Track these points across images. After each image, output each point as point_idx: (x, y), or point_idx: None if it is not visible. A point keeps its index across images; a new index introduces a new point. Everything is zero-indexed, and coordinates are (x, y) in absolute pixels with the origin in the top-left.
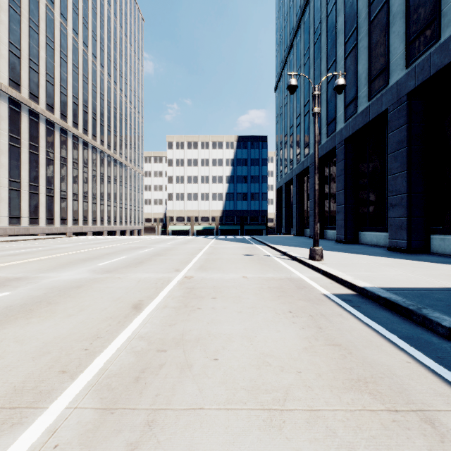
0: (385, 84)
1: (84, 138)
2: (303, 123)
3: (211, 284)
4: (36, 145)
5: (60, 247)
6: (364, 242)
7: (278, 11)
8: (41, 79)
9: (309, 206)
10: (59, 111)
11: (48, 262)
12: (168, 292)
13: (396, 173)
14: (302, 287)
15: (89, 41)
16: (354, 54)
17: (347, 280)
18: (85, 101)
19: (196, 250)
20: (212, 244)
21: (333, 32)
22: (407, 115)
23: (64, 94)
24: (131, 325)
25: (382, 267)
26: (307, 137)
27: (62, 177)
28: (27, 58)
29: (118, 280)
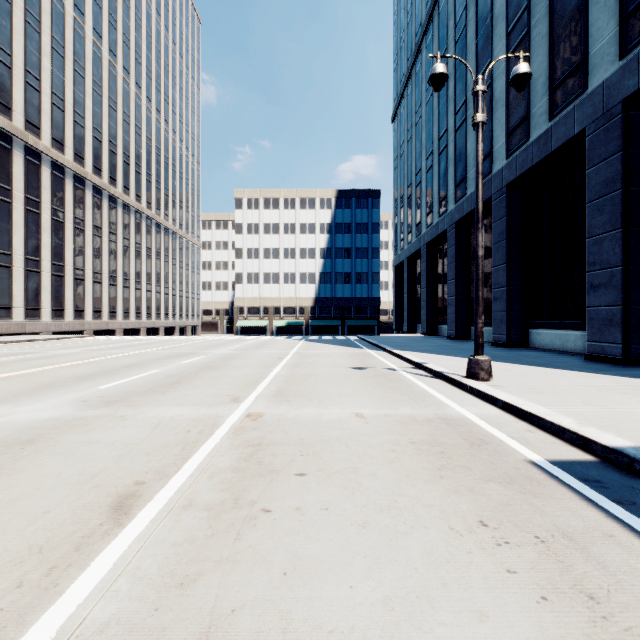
0: (581, 89)
1: (110, 191)
2: (437, 165)
3: (295, 433)
4: (36, 199)
5: (58, 354)
6: (539, 345)
7: (398, 3)
8: (44, 101)
9: (445, 291)
10: (72, 150)
11: (15, 382)
12: (205, 457)
13: (601, 232)
14: (478, 441)
15: (119, 48)
16: (524, 49)
17: (568, 427)
18: (112, 137)
19: (274, 359)
20: (299, 349)
21: (487, 20)
22: (623, 137)
23: (80, 125)
24: (75, 587)
25: (608, 394)
26: (444, 185)
27: (77, 248)
28: (21, 68)
29: (117, 422)
